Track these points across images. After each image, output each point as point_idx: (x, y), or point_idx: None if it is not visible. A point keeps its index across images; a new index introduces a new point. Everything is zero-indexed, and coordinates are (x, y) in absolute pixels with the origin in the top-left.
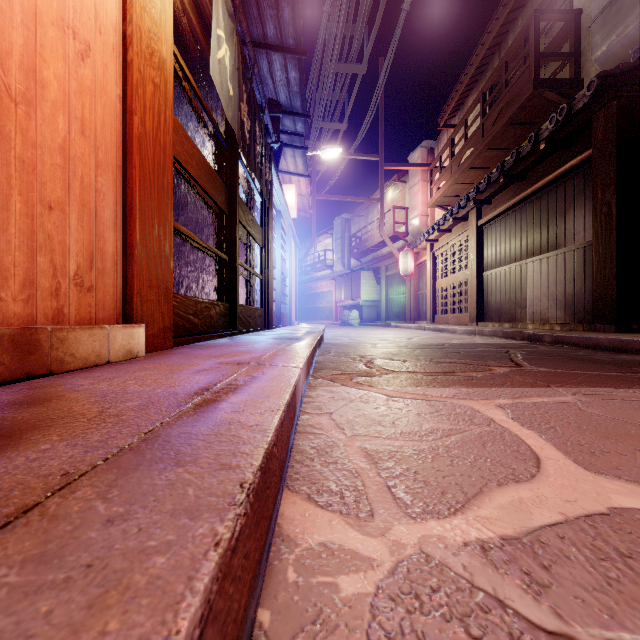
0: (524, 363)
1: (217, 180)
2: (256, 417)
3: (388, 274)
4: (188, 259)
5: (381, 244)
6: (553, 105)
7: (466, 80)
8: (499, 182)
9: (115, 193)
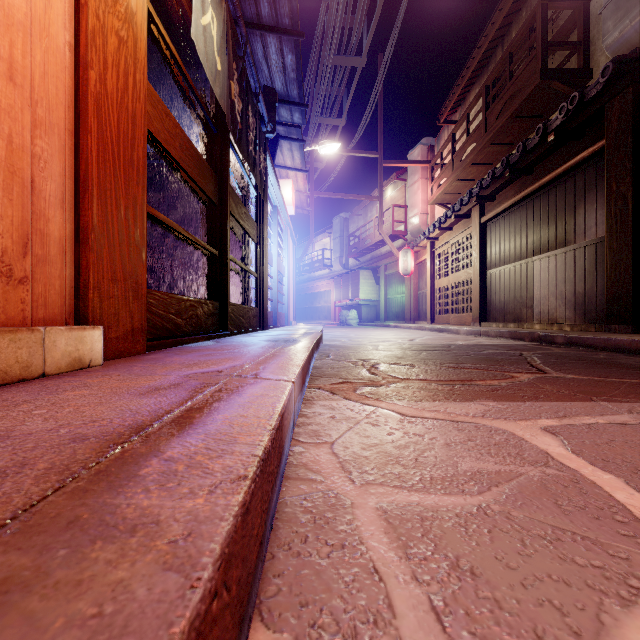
0: (547, 368)
1: (205, 167)
2: (196, 503)
3: (387, 273)
4: (179, 256)
5: (380, 243)
6: (560, 97)
7: (468, 74)
8: (504, 177)
9: (63, 163)
